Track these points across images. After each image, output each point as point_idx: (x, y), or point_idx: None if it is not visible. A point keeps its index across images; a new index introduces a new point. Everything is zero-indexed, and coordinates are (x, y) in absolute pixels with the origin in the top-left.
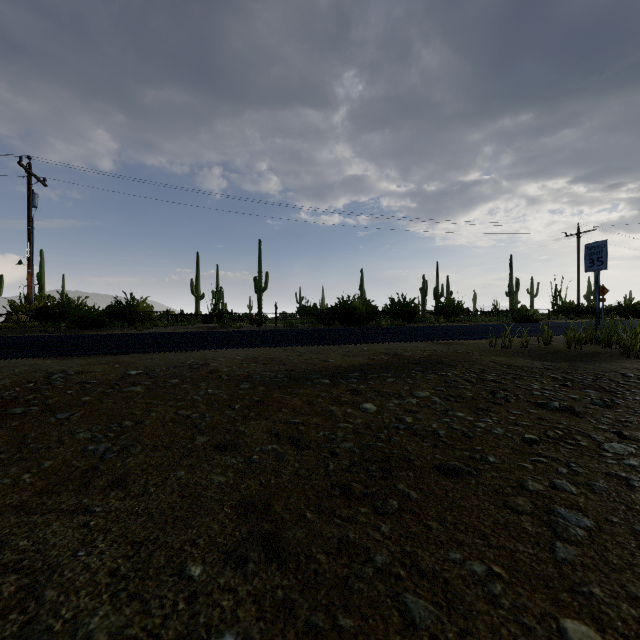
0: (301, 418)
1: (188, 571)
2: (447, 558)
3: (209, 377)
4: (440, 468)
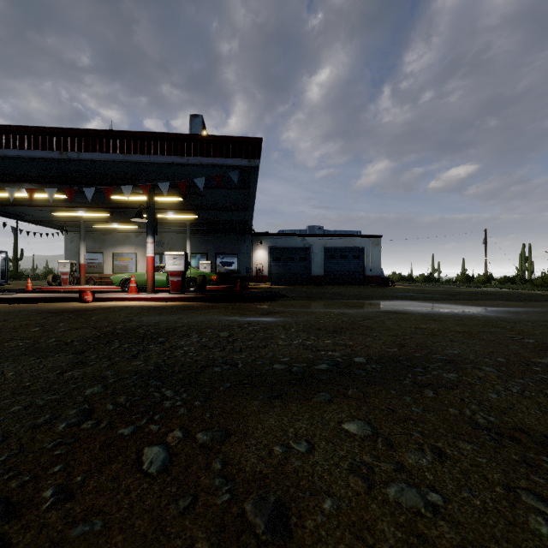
0: (368, 340)
1: (375, 325)
2: (332, 324)
3: (521, 375)
4: (319, 328)
